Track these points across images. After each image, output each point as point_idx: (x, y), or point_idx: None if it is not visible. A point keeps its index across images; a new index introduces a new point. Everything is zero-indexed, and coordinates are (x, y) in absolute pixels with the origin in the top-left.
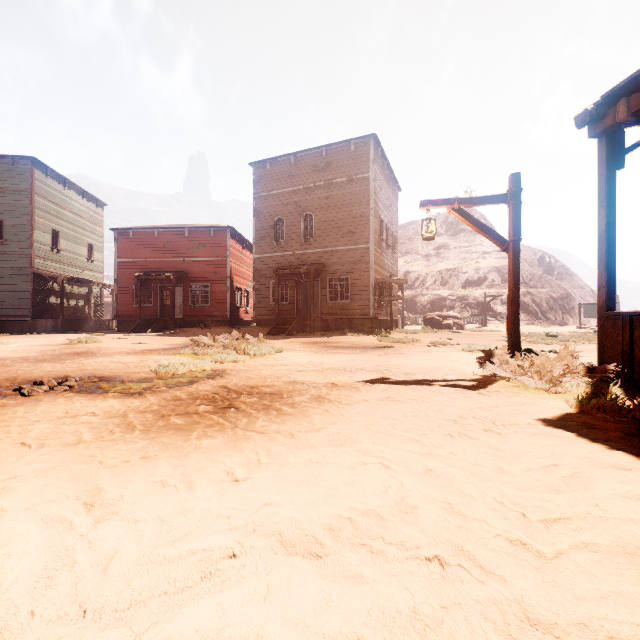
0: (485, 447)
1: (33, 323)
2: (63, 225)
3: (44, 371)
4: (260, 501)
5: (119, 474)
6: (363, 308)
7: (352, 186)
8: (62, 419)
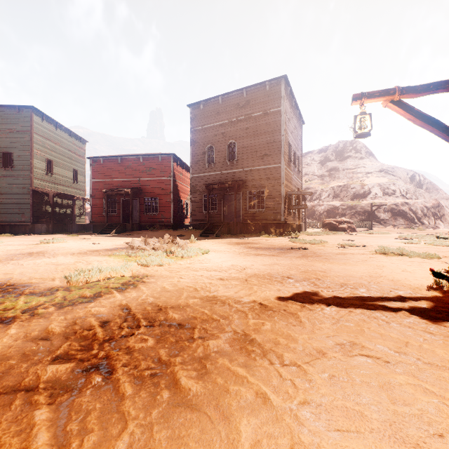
0: None
1: (32, 227)
2: (55, 156)
3: None
4: None
5: None
6: (276, 215)
7: (267, 118)
8: None
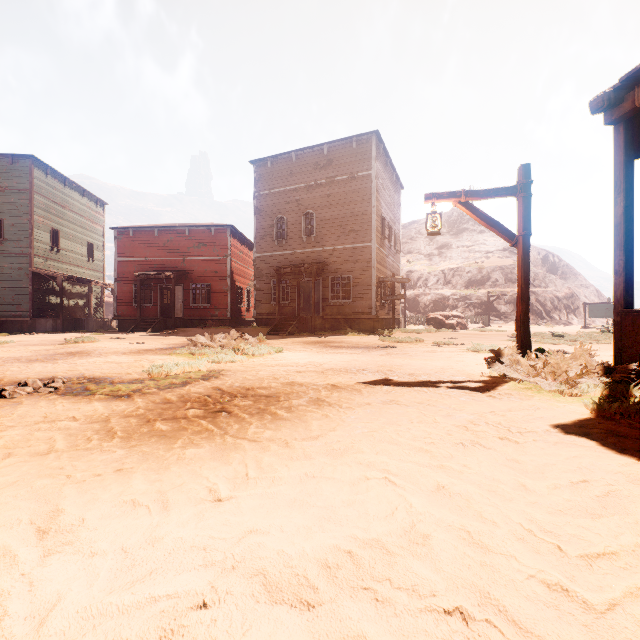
0: (502, 458)
1: (33, 323)
2: (63, 224)
3: (33, 371)
4: (244, 527)
5: (86, 491)
6: (365, 307)
7: (354, 184)
8: (38, 424)
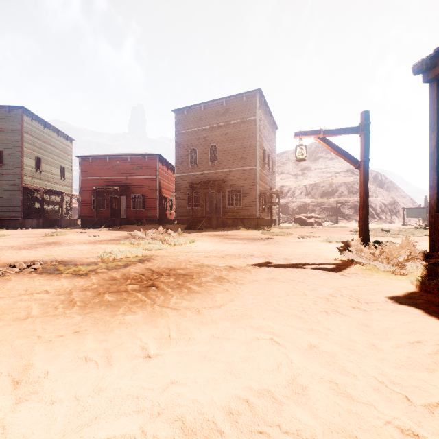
0: (356, 323)
1: (23, 221)
2: (44, 154)
3: (21, 256)
4: (167, 380)
5: (51, 349)
6: (252, 211)
7: (244, 126)
8: (21, 296)
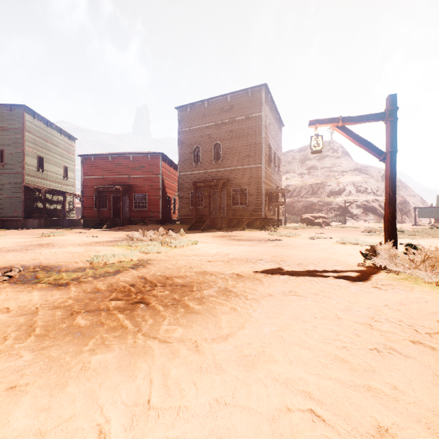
0: (429, 373)
1: (24, 221)
2: (46, 153)
3: (4, 260)
4: None
5: None
6: (257, 211)
7: (249, 122)
8: None
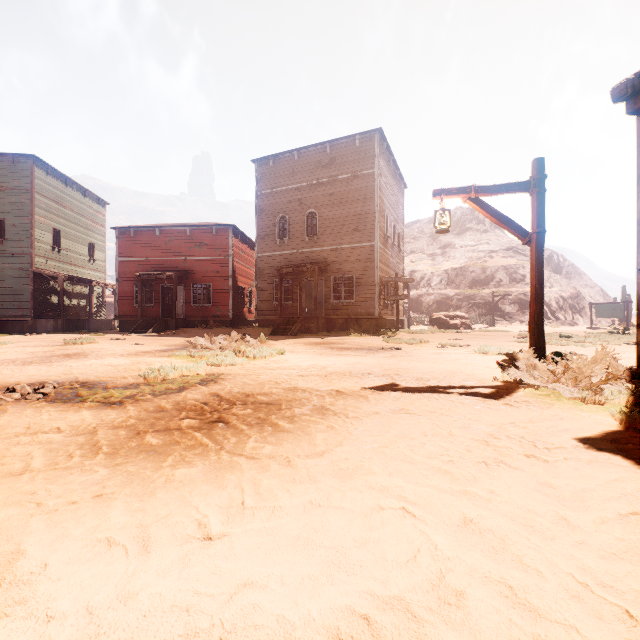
0: (533, 482)
1: (33, 323)
2: (64, 224)
3: (25, 375)
4: (236, 579)
5: (56, 524)
6: (368, 308)
7: (357, 182)
8: (18, 437)
